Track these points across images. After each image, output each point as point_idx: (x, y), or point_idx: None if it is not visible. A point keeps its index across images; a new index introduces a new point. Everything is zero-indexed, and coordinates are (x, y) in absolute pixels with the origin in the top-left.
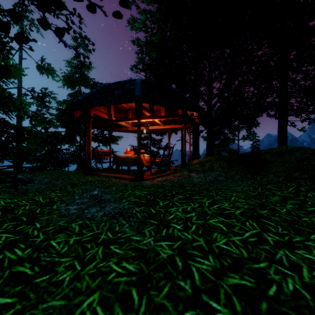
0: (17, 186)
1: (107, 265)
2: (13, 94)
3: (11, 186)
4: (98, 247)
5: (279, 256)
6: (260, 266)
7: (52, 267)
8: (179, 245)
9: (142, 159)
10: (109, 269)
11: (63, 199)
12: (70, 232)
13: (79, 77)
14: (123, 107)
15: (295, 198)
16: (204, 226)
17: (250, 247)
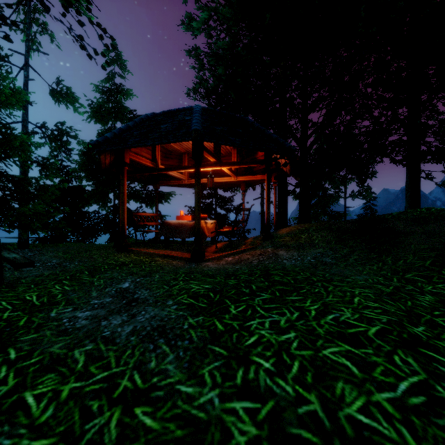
0: (1, 274)
1: None
2: (12, 131)
3: None
4: (112, 411)
5: None
6: None
7: None
8: (270, 413)
9: (203, 227)
10: None
11: (72, 297)
12: (68, 369)
13: (113, 107)
14: (175, 149)
15: None
16: (315, 364)
17: (418, 421)
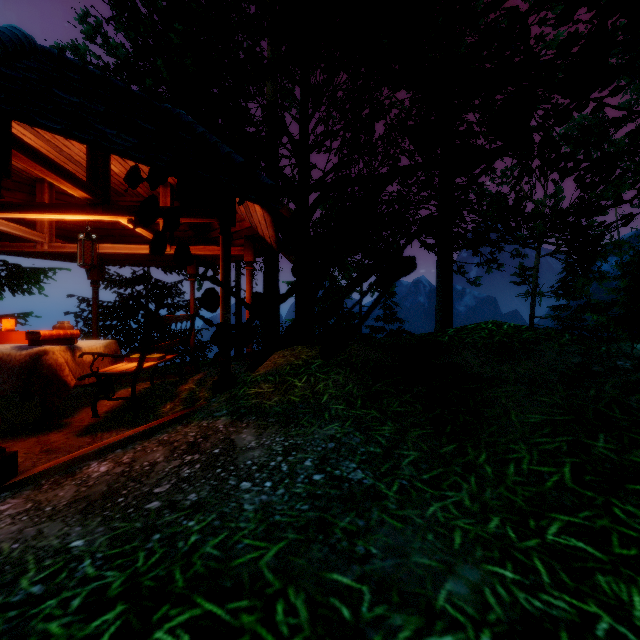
0: None
1: None
2: None
3: None
4: None
5: None
6: None
7: None
8: None
9: (58, 364)
10: None
11: None
12: None
13: None
14: None
15: None
16: None
17: None
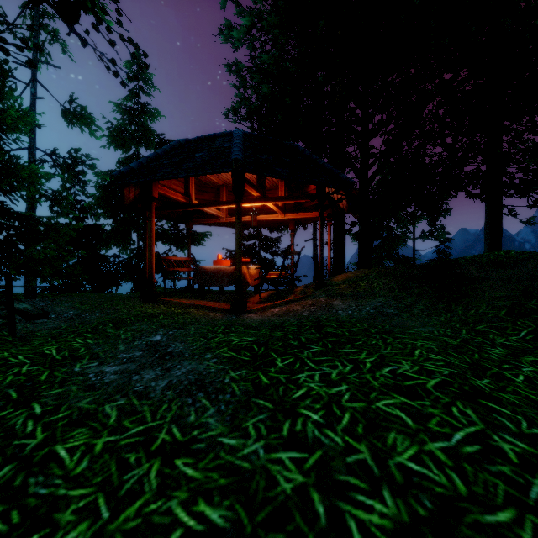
0: (14, 326)
1: (166, 507)
2: (18, 159)
3: (1, 325)
4: (151, 462)
5: (537, 492)
6: (499, 520)
7: (50, 512)
8: (318, 462)
9: (245, 273)
10: (169, 519)
11: (96, 351)
12: (99, 423)
13: (136, 131)
14: (211, 181)
15: (536, 350)
16: (367, 416)
17: (470, 468)
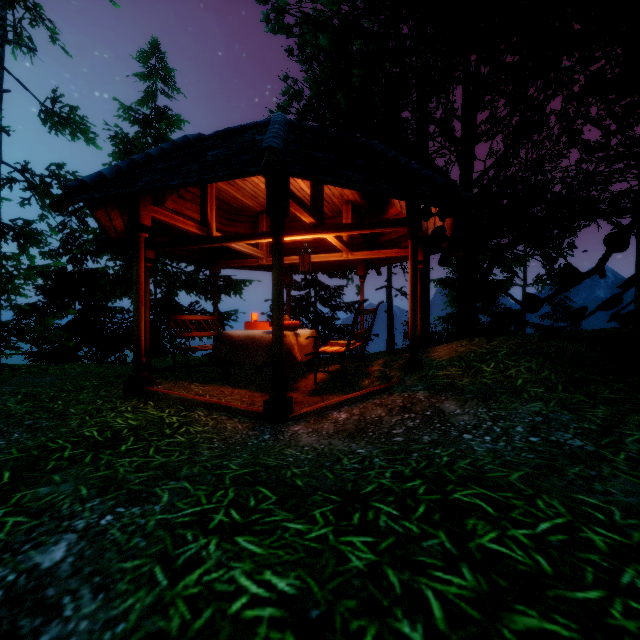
0: None
1: None
2: None
3: None
4: None
5: None
6: None
7: None
8: None
9: (291, 344)
10: None
11: None
12: None
13: (152, 144)
14: (245, 205)
15: None
16: None
17: None
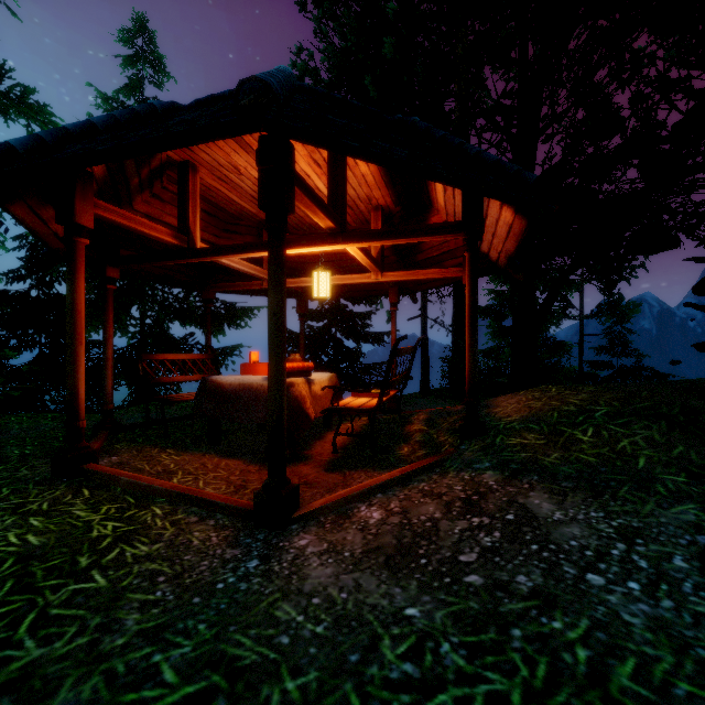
0: None
1: None
2: None
3: None
4: None
5: None
6: None
7: None
8: None
9: (302, 396)
10: None
11: None
12: None
13: None
14: (245, 212)
15: None
16: None
17: None
